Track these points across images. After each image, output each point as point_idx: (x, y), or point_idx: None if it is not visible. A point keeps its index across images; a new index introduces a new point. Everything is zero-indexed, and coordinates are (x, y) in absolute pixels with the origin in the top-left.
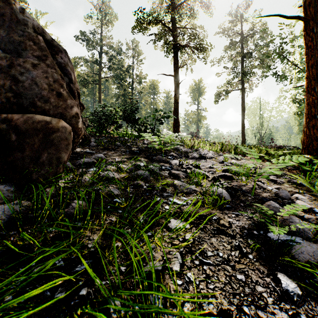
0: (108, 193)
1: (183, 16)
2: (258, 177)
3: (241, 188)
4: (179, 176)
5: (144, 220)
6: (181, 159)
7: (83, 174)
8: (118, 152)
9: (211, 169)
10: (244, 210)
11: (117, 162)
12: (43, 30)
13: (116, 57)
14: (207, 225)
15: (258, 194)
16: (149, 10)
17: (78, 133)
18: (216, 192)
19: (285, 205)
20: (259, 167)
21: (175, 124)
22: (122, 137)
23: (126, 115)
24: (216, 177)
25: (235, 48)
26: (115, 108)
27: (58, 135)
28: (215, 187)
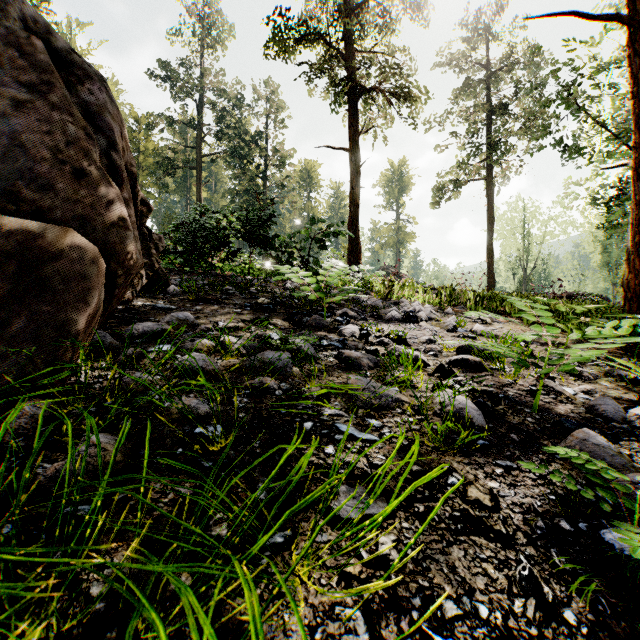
0: (184, 410)
1: (368, 27)
2: (550, 368)
3: (505, 392)
4: (361, 363)
5: (269, 491)
6: (364, 323)
7: (127, 363)
8: (227, 307)
9: (432, 345)
10: (522, 453)
11: (220, 330)
12: (50, 29)
13: (231, 114)
14: (436, 503)
15: (547, 407)
16: (298, 15)
17: (126, 265)
18: (451, 406)
19: (620, 439)
20: (535, 341)
21: (352, 250)
22: (242, 275)
23: (250, 229)
24: (446, 366)
25: (475, 94)
26: (225, 214)
27: (62, 268)
28: (448, 392)
